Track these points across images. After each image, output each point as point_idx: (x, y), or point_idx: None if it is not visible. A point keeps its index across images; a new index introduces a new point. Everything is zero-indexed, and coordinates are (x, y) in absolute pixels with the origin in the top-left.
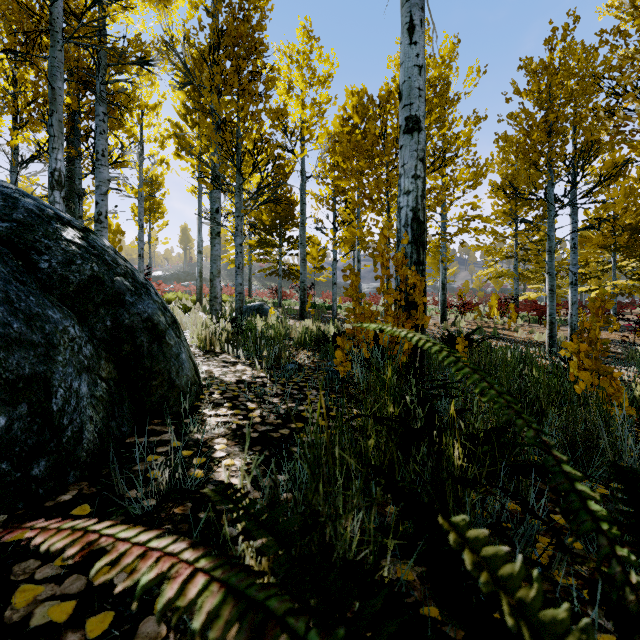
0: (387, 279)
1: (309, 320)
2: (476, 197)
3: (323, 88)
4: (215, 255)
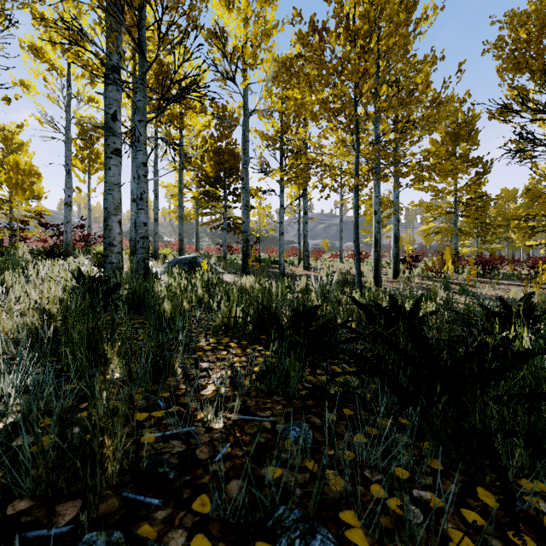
0: (355, 222)
1: (248, 278)
2: (433, 143)
3: (269, 6)
4: (110, 182)
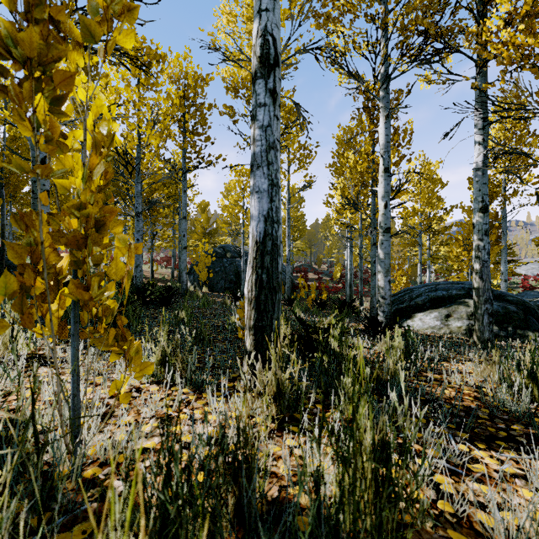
0: None
1: None
2: None
3: None
4: None
